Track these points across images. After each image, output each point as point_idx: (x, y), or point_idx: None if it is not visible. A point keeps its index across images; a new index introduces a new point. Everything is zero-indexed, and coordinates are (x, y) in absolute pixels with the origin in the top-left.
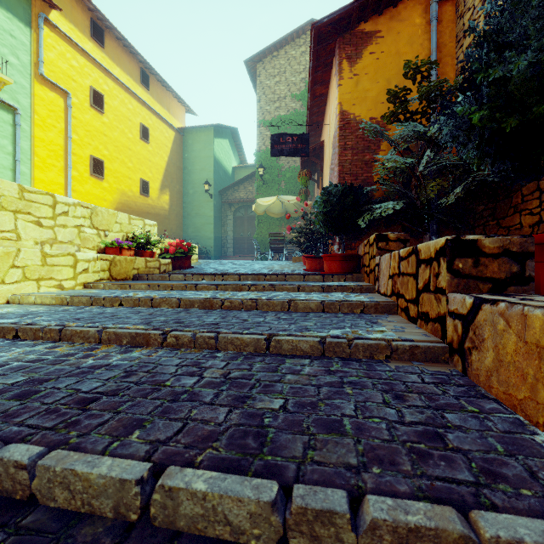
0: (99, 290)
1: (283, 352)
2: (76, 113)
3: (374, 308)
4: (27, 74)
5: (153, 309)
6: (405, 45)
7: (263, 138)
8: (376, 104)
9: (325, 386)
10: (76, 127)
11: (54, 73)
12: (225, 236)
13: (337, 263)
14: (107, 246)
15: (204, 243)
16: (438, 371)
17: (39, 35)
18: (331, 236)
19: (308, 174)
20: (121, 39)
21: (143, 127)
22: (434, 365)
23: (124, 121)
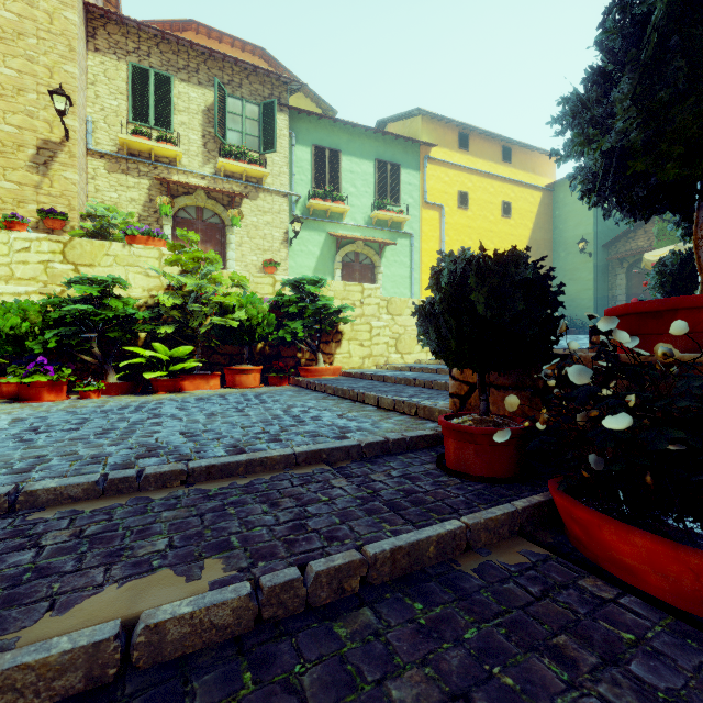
0: None
1: None
2: (447, 219)
3: None
4: (417, 206)
5: None
6: None
7: None
8: None
9: None
10: (447, 230)
11: (433, 195)
12: (613, 302)
13: None
14: None
15: (579, 314)
16: None
17: (424, 173)
18: None
19: None
20: (482, 133)
21: (504, 204)
22: None
23: (486, 206)
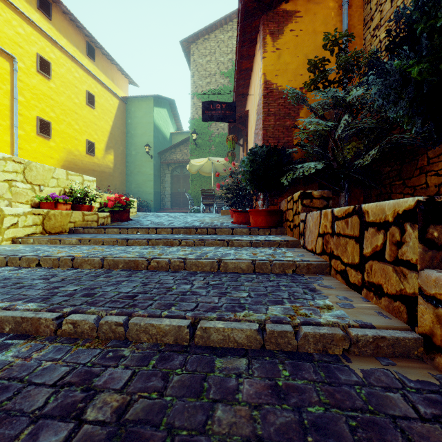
0: (27, 245)
1: (211, 343)
2: (22, 77)
3: (306, 269)
4: None
5: (71, 271)
6: (321, 25)
7: (196, 108)
8: (295, 76)
9: (278, 441)
10: (22, 89)
11: None
12: (164, 192)
13: (262, 218)
14: (42, 201)
15: (145, 197)
16: (421, 380)
17: None
18: (255, 193)
19: (235, 139)
20: (67, 13)
21: (89, 94)
22: (408, 364)
23: (71, 87)
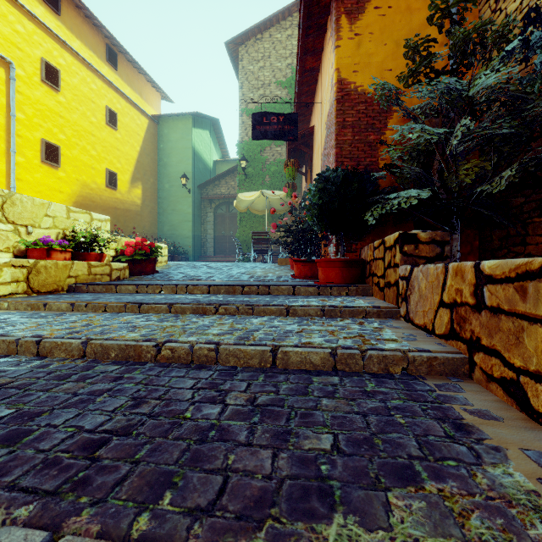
0: None
1: None
2: (21, 88)
3: (426, 366)
4: None
5: (30, 365)
6: None
7: (246, 128)
8: (382, 72)
9: None
10: (21, 104)
11: None
12: (205, 235)
13: (337, 271)
14: (29, 247)
15: (181, 242)
16: None
17: None
18: (325, 236)
19: (296, 164)
20: (81, 7)
21: (109, 111)
22: None
23: (86, 102)
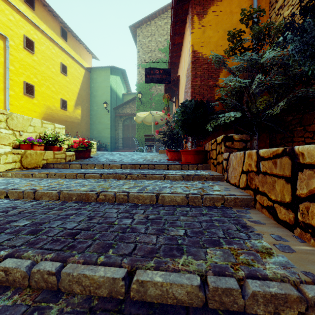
0: (5, 178)
1: (148, 298)
2: (12, 52)
3: (233, 202)
4: None
5: (31, 203)
6: (236, 7)
7: (141, 75)
8: (216, 47)
9: None
10: (12, 61)
11: None
12: (117, 136)
13: (191, 156)
14: (21, 143)
15: (104, 140)
16: None
17: None
18: (185, 137)
19: (170, 97)
20: (46, 6)
21: (62, 65)
22: None
23: (49, 60)
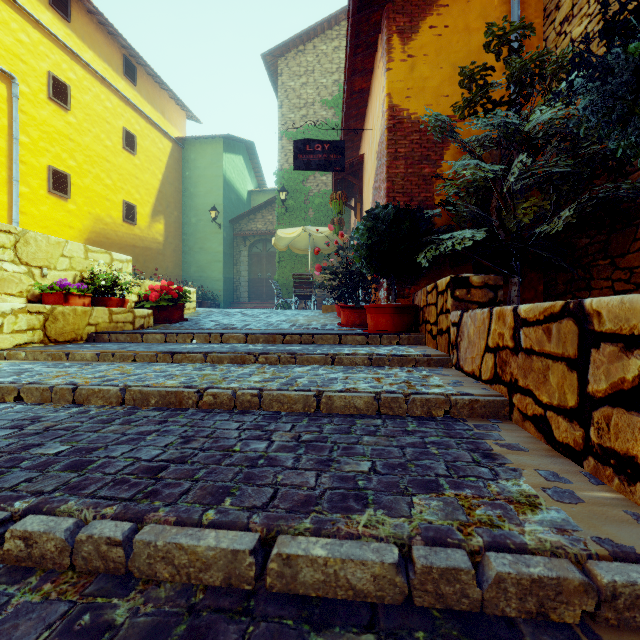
0: (14, 362)
1: (300, 589)
2: (26, 106)
3: (468, 409)
4: None
5: (69, 411)
6: (477, 18)
7: (286, 154)
8: (437, 98)
9: None
10: (26, 125)
11: None
12: (238, 278)
13: (387, 318)
14: (45, 292)
15: (210, 286)
16: None
17: None
18: (375, 279)
19: (344, 198)
20: (94, 13)
21: (127, 132)
22: None
23: (99, 123)
